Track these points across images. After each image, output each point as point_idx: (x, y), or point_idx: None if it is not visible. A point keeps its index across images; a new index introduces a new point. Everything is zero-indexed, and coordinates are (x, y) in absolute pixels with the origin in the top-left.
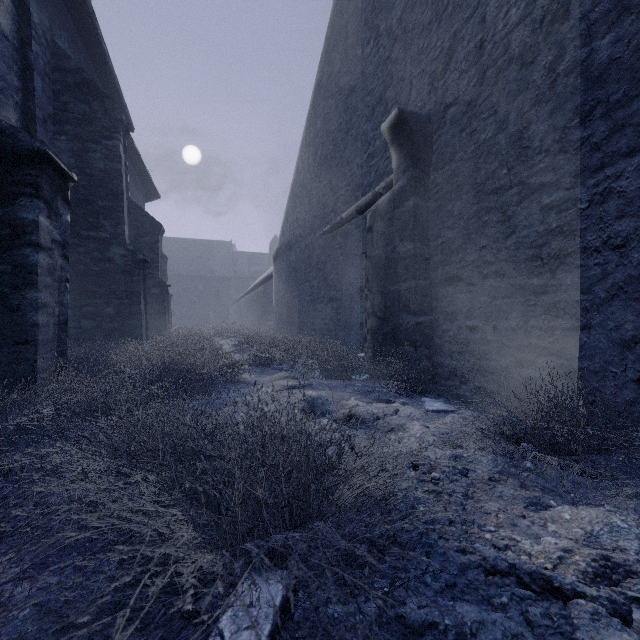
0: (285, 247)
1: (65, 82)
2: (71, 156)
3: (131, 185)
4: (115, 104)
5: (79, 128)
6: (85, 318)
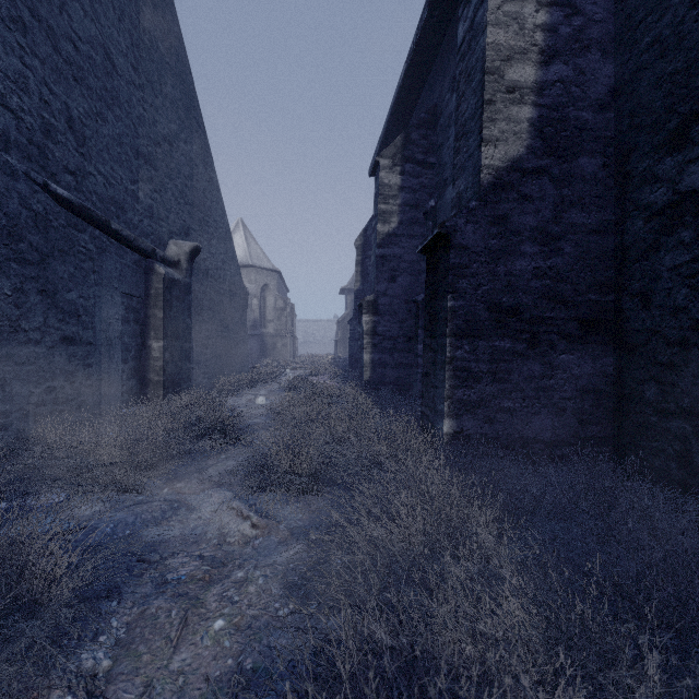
0: None
1: None
2: None
3: None
4: None
5: None
6: None
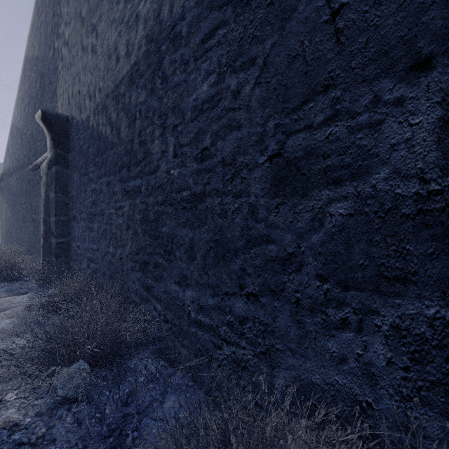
0: (7, 173)
1: None
2: None
3: None
4: None
5: None
6: None
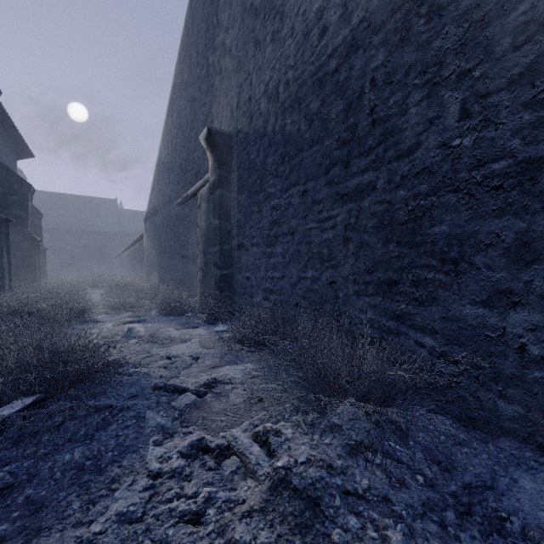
0: (152, 212)
1: None
2: None
3: None
4: None
5: None
6: None
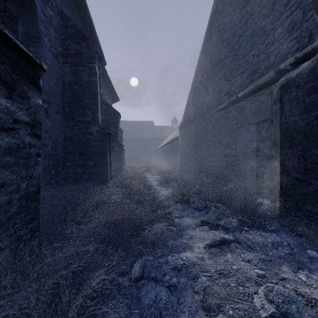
0: (187, 121)
1: (68, 33)
2: (71, 75)
3: (106, 94)
4: (93, 42)
5: (75, 59)
6: (78, 167)
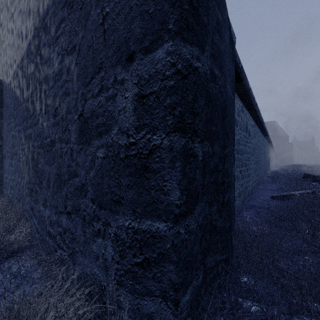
0: None
1: None
2: None
3: None
4: None
5: None
6: None
